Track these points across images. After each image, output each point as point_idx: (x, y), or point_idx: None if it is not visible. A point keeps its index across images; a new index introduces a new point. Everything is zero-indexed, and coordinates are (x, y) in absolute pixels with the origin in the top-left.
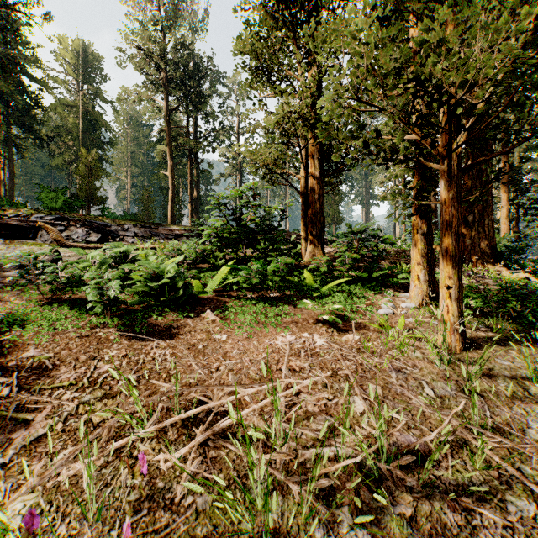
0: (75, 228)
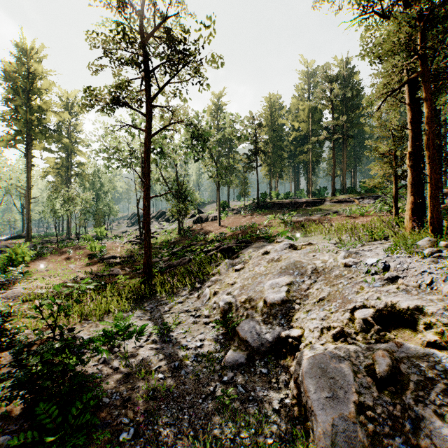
0: (365, 199)
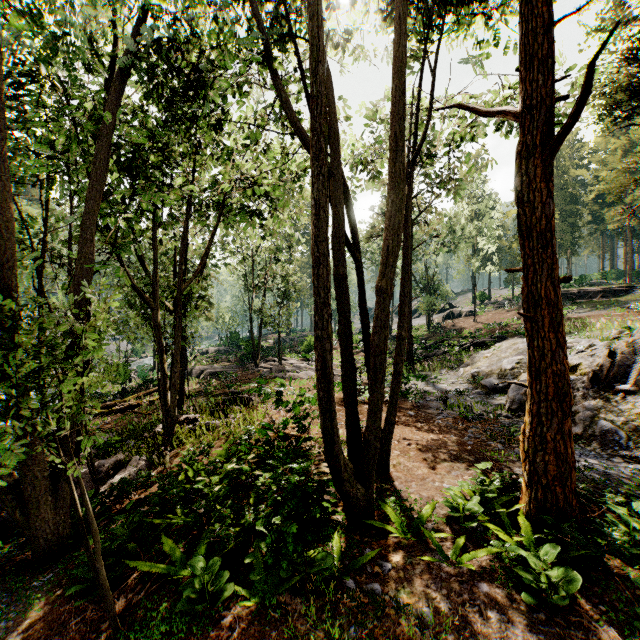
0: None
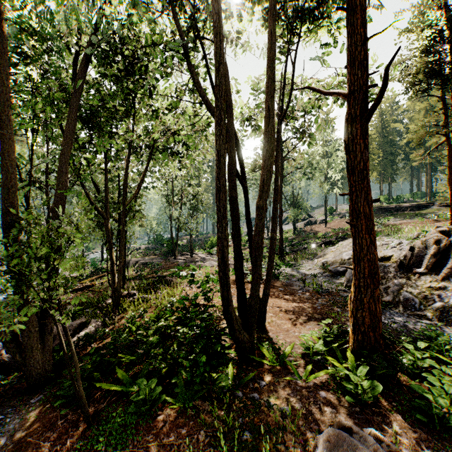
0: None
